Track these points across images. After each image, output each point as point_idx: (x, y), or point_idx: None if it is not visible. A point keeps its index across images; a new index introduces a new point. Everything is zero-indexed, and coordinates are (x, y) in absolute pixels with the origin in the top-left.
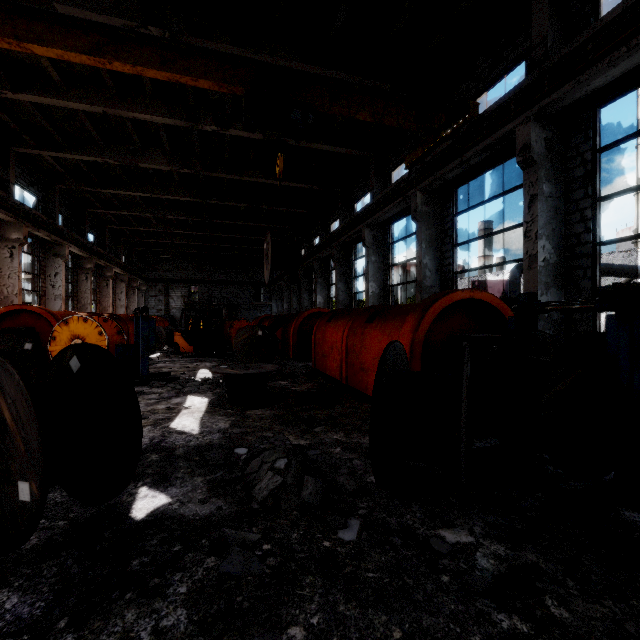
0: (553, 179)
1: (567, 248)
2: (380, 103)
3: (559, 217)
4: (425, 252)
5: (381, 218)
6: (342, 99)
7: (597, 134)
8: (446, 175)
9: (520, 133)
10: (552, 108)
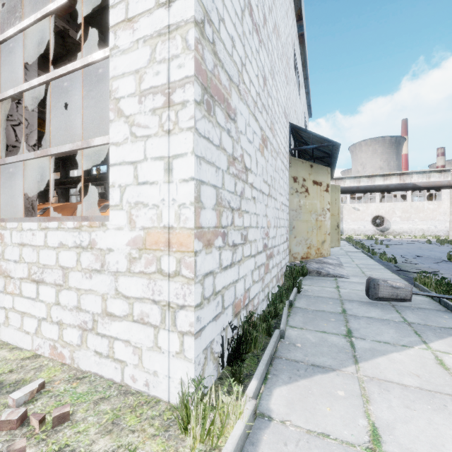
0: None
1: None
2: None
3: None
4: None
5: None
6: None
7: None
8: None
9: None
10: None
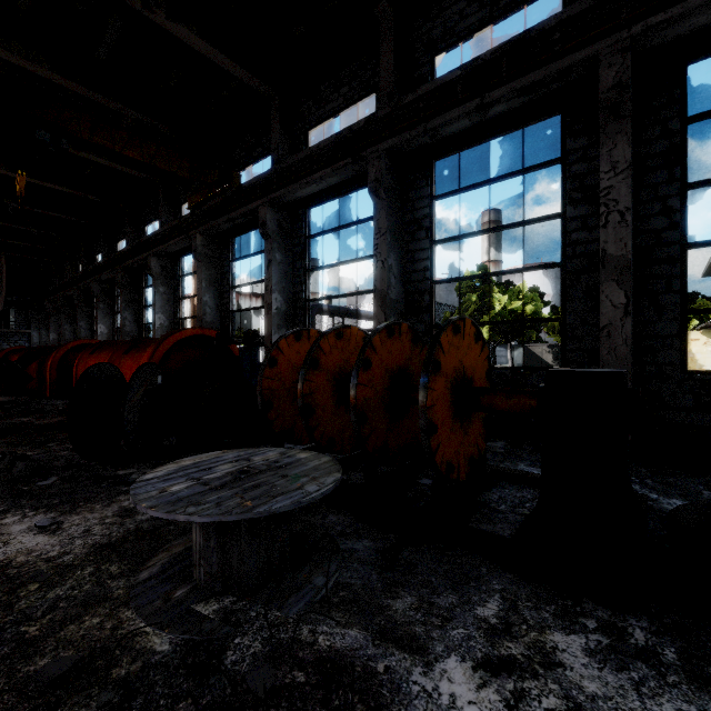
0: (284, 250)
1: (293, 301)
2: (152, 146)
3: (289, 278)
4: (206, 290)
5: (168, 250)
6: (106, 131)
7: (307, 226)
8: (219, 226)
9: (261, 212)
10: (279, 201)
